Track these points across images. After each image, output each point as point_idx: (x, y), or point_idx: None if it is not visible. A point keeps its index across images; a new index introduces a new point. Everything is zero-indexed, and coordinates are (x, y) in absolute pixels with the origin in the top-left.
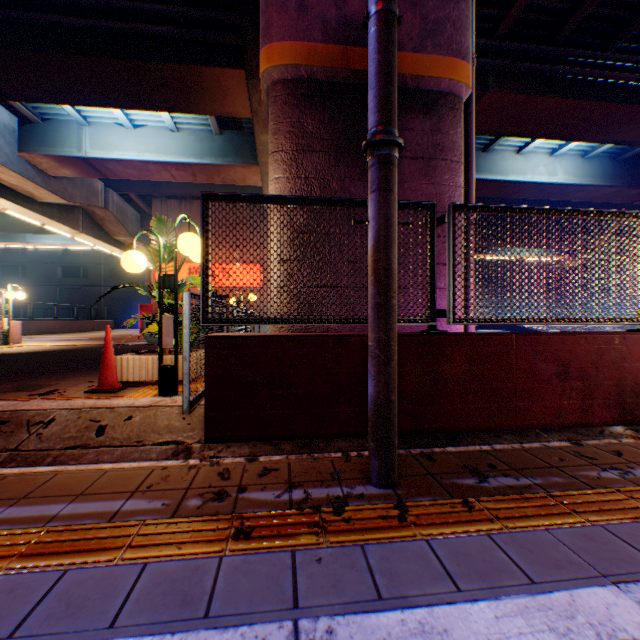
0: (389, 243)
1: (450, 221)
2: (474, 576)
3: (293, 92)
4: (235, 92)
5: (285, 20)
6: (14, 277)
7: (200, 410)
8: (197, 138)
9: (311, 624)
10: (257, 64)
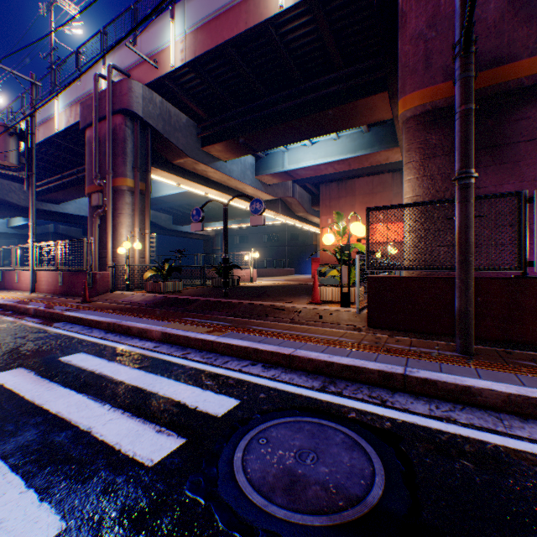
0: (466, 229)
1: (535, 201)
2: (491, 378)
3: (420, 122)
4: (379, 106)
5: (414, 78)
6: (242, 243)
7: (363, 314)
8: (351, 139)
9: (410, 369)
10: (396, 89)
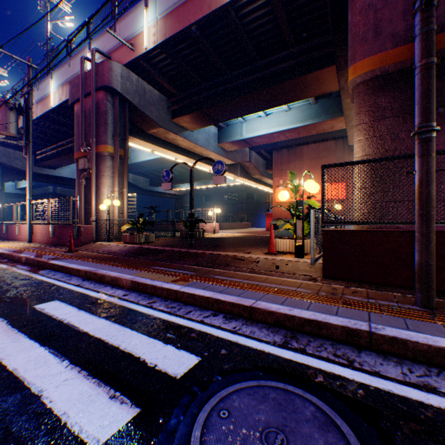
0: (428, 182)
1: None
2: None
3: (370, 86)
4: (327, 79)
5: (364, 46)
6: (207, 201)
7: (317, 265)
8: (300, 111)
9: (375, 325)
10: (343, 62)
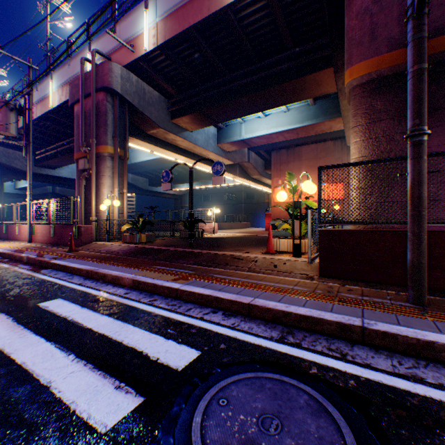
0: (419, 184)
1: None
2: None
3: (366, 89)
4: (325, 81)
5: (360, 50)
6: (206, 201)
7: (314, 264)
8: (299, 112)
9: (367, 320)
10: (341, 64)
